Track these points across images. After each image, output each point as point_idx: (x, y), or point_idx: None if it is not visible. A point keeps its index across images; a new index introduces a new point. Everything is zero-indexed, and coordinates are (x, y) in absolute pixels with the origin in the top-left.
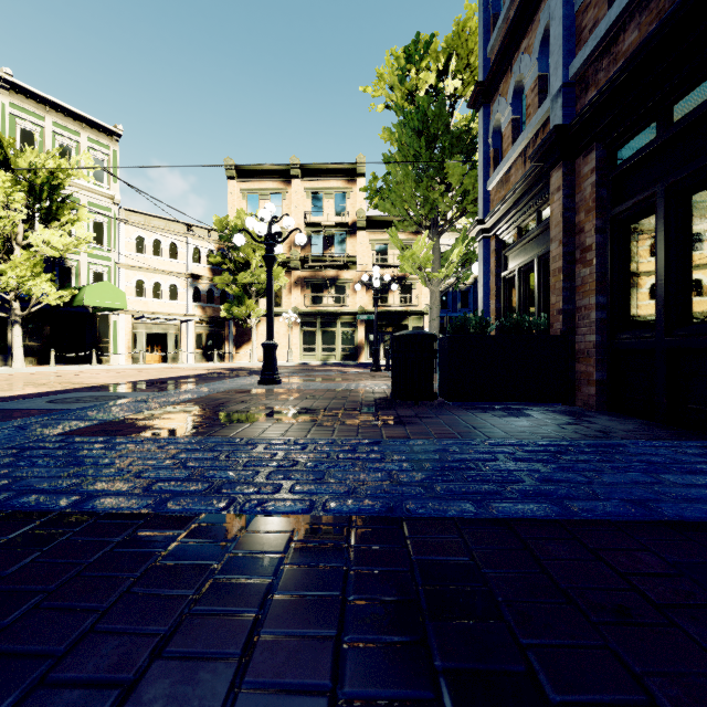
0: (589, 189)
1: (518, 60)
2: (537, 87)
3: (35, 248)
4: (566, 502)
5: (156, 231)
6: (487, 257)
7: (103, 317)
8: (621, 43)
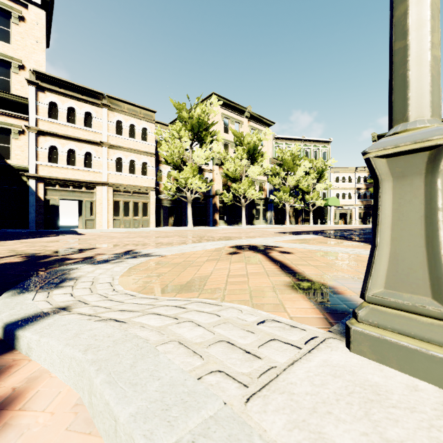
0: None
1: None
2: None
3: (316, 189)
4: None
5: (343, 173)
6: None
7: (325, 208)
8: None
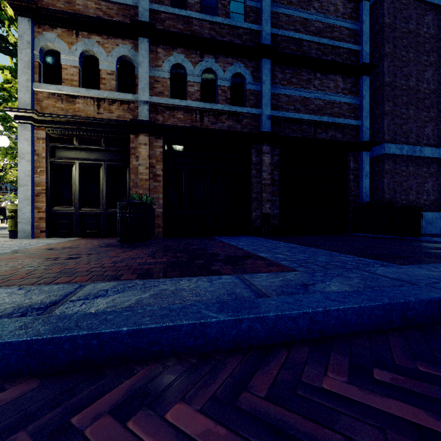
0: (159, 153)
1: (92, 41)
2: (114, 77)
3: None
4: (265, 240)
5: None
6: (33, 141)
7: None
8: (176, 113)
